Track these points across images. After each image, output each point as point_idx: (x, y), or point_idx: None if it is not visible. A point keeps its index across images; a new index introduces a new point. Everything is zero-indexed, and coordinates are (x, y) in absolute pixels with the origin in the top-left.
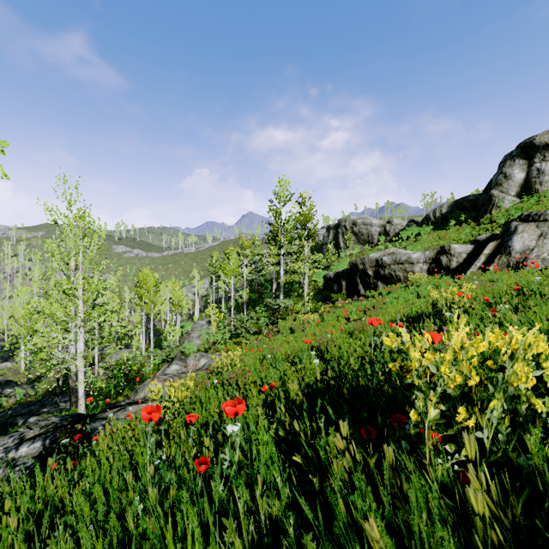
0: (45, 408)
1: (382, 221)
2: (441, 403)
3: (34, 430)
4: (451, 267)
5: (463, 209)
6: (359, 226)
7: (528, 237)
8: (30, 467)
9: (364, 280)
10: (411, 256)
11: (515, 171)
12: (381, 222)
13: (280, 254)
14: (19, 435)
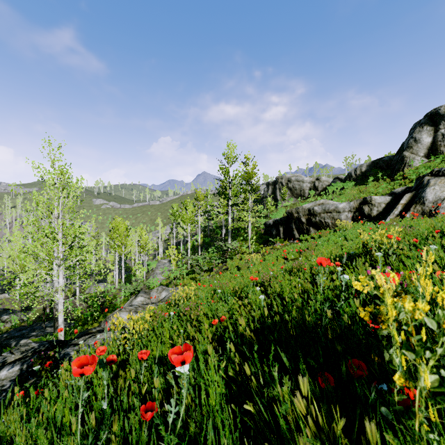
0: (34, 332)
1: (312, 178)
2: (444, 369)
3: (15, 354)
4: (372, 215)
5: (379, 168)
6: (293, 182)
7: (439, 189)
8: (7, 389)
9: (299, 226)
10: (338, 206)
11: (424, 136)
12: (311, 179)
13: (229, 205)
14: (2, 359)
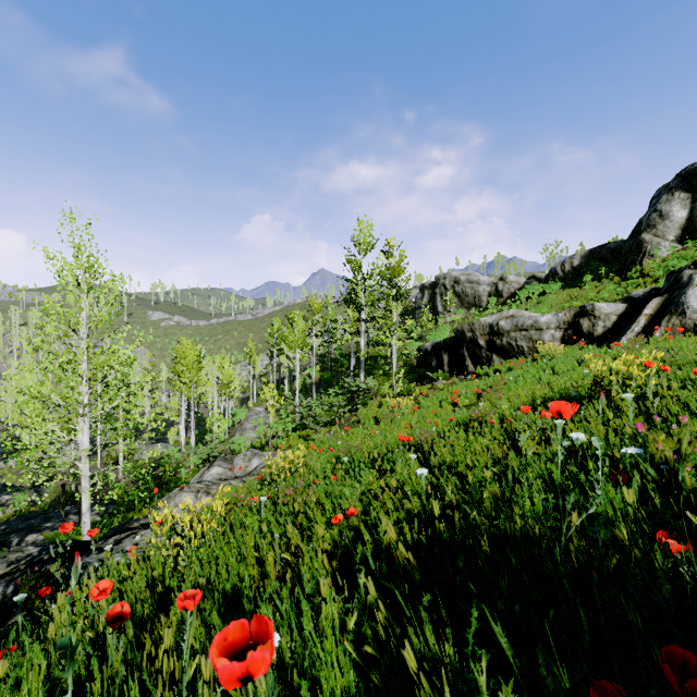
0: (49, 522)
1: (492, 278)
2: None
3: None
4: (595, 333)
5: (602, 261)
6: (463, 284)
7: None
8: None
9: (474, 352)
10: (538, 319)
11: (675, 209)
12: (491, 279)
13: (361, 319)
14: None
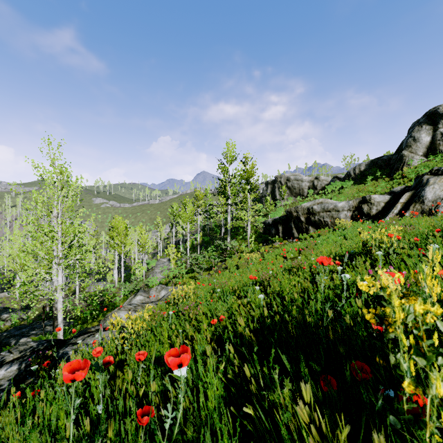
0: (33, 331)
1: (311, 178)
2: None
3: (14, 354)
4: (371, 214)
5: (378, 167)
6: (292, 181)
7: (439, 188)
8: (4, 389)
9: (298, 225)
10: (337, 204)
11: (423, 135)
12: (310, 178)
13: (228, 204)
14: (0, 358)
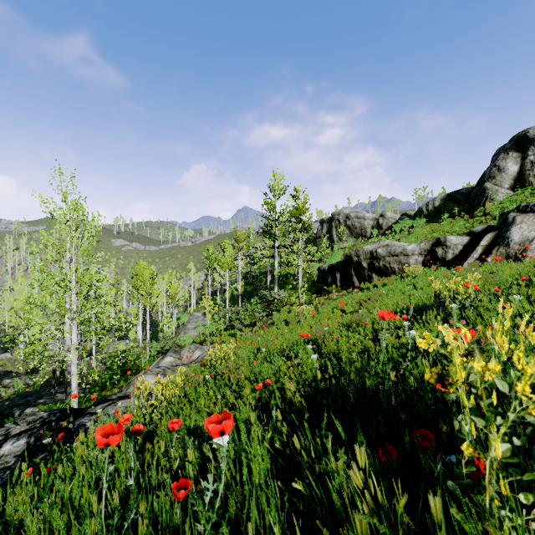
0: (41, 399)
1: (375, 215)
2: (516, 437)
3: (21, 425)
4: (447, 258)
5: (456, 202)
6: (353, 219)
7: (527, 228)
8: (11, 467)
9: (359, 272)
10: (406, 247)
11: (509, 164)
12: (374, 216)
13: (275, 246)
14: (4, 431)
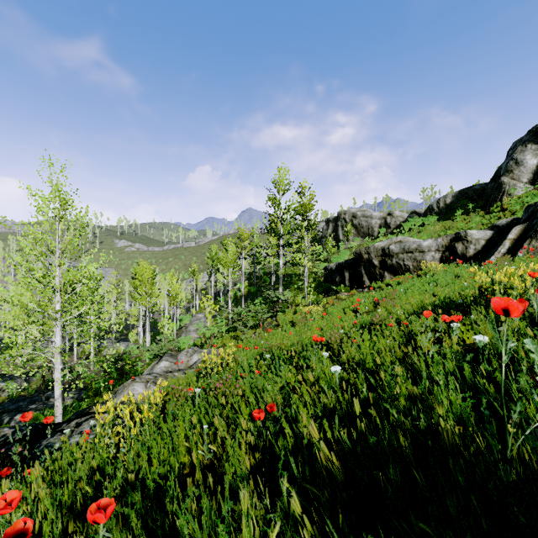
0: (33, 404)
1: (382, 213)
2: None
3: None
4: (468, 255)
5: (469, 199)
6: (359, 218)
7: None
8: None
9: (370, 270)
10: (421, 243)
11: (528, 157)
12: (381, 214)
13: (280, 245)
14: None
